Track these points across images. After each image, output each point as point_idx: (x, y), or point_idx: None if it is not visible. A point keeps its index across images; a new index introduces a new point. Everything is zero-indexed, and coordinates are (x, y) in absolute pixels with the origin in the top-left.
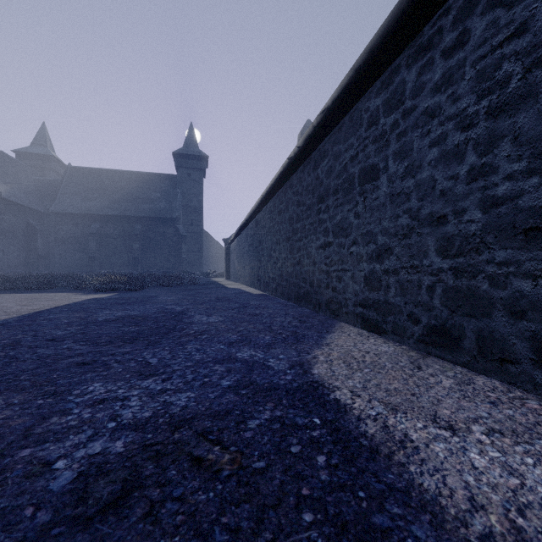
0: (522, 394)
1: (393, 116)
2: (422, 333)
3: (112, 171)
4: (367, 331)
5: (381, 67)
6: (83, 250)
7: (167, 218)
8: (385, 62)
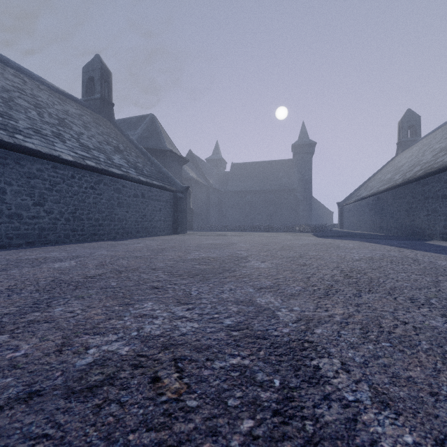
0: None
1: None
2: None
3: (254, 163)
4: (443, 241)
5: None
6: (242, 211)
7: (289, 189)
8: None
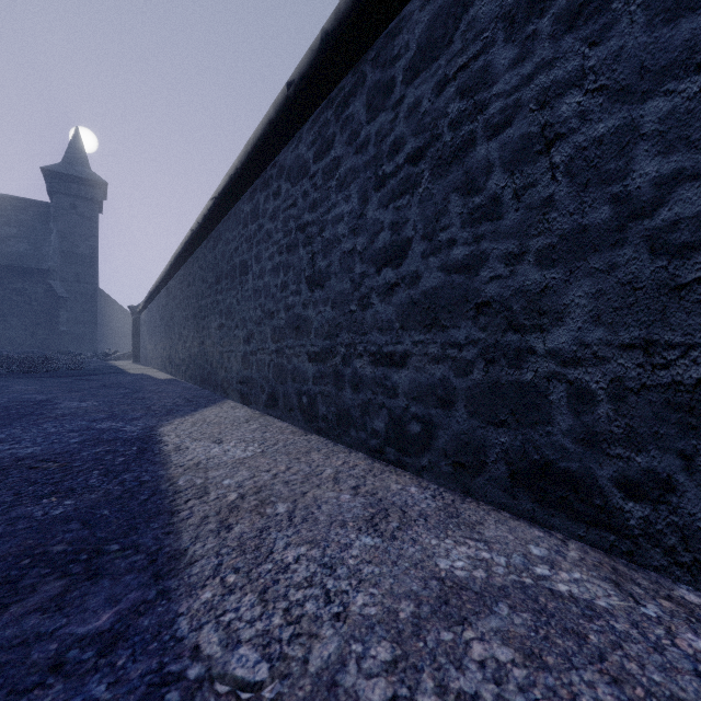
0: (291, 427)
1: (254, 226)
2: (266, 399)
3: None
4: (243, 404)
5: (248, 181)
6: None
7: (31, 269)
8: (250, 179)
